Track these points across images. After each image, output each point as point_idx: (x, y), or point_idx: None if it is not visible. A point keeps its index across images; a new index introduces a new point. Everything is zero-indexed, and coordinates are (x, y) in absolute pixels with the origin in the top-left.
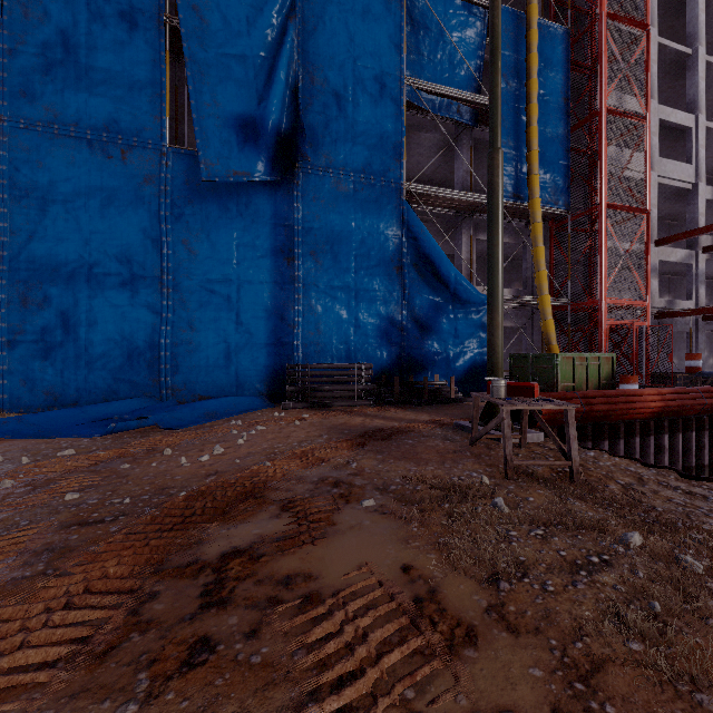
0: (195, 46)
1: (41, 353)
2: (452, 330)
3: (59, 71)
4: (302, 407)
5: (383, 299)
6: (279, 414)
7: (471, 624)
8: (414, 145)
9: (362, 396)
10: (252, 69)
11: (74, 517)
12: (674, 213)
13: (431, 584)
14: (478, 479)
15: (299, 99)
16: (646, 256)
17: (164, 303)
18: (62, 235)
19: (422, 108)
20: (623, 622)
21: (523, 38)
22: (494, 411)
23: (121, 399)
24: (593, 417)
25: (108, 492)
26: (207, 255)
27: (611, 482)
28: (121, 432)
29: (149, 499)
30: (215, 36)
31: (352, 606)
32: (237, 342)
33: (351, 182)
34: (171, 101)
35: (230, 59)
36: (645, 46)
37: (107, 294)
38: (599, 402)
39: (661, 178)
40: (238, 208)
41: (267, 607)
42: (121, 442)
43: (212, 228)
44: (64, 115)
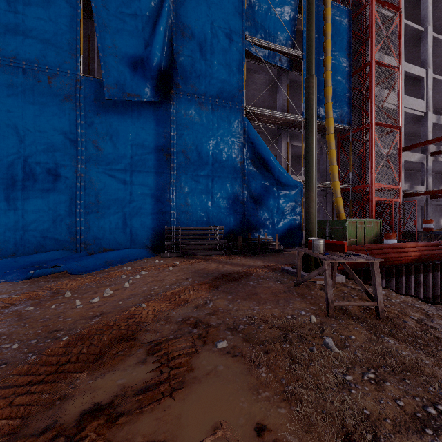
0: (101, 6)
1: None
2: (276, 203)
3: (2, 19)
4: (175, 256)
5: (231, 182)
6: (158, 262)
7: None
8: (251, 83)
9: (217, 248)
10: (141, 24)
11: None
12: (412, 131)
13: None
14: (307, 317)
15: (173, 46)
16: (399, 157)
17: (79, 184)
18: (4, 135)
19: (256, 57)
20: None
21: (321, 13)
22: (309, 260)
23: (48, 251)
24: None
25: (3, 337)
26: (110, 151)
27: (407, 318)
28: (40, 277)
29: (36, 343)
30: None
31: None
32: (131, 211)
33: (209, 104)
34: (85, 46)
35: (125, 16)
36: (398, 21)
37: (37, 177)
38: (379, 253)
39: (405, 108)
40: (132, 120)
41: None
42: (36, 286)
43: (113, 133)
44: (5, 50)
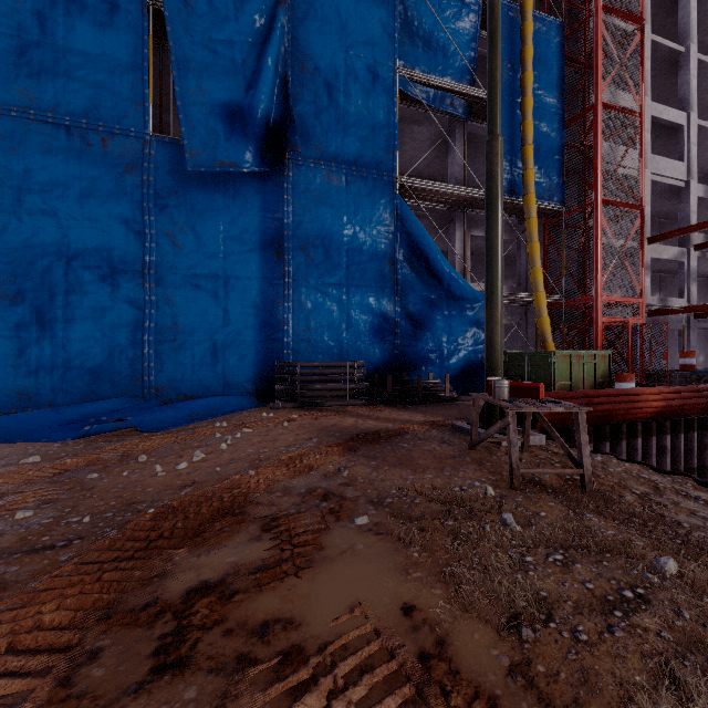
0: (180, 30)
1: (15, 351)
2: (446, 327)
3: (35, 54)
4: (292, 407)
5: (376, 295)
6: (267, 415)
7: (493, 694)
8: (407, 139)
9: (354, 395)
10: (240, 56)
11: (20, 541)
12: (665, 211)
13: (439, 632)
14: (482, 489)
15: (288, 88)
16: (641, 253)
17: (147, 298)
18: (38, 226)
19: (416, 101)
20: (681, 687)
21: (517, 30)
22: (493, 412)
23: (102, 399)
24: (594, 417)
25: (67, 509)
26: (193, 249)
27: (625, 492)
28: (97, 436)
29: (113, 517)
30: (201, 20)
31: (342, 668)
32: (224, 339)
33: (343, 174)
34: (155, 89)
35: (216, 45)
36: (640, 40)
37: (86, 289)
38: (601, 402)
39: (653, 176)
40: (226, 200)
41: (236, 671)
42: (94, 447)
43: (197, 221)
44: (39, 100)
